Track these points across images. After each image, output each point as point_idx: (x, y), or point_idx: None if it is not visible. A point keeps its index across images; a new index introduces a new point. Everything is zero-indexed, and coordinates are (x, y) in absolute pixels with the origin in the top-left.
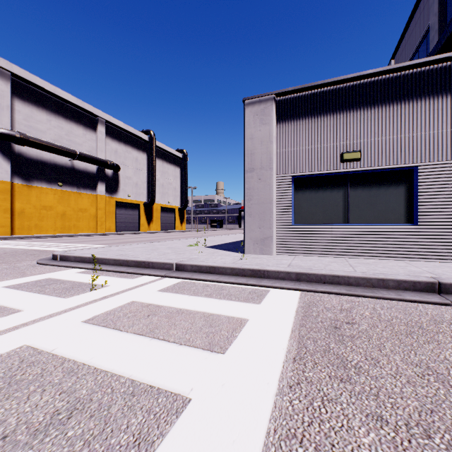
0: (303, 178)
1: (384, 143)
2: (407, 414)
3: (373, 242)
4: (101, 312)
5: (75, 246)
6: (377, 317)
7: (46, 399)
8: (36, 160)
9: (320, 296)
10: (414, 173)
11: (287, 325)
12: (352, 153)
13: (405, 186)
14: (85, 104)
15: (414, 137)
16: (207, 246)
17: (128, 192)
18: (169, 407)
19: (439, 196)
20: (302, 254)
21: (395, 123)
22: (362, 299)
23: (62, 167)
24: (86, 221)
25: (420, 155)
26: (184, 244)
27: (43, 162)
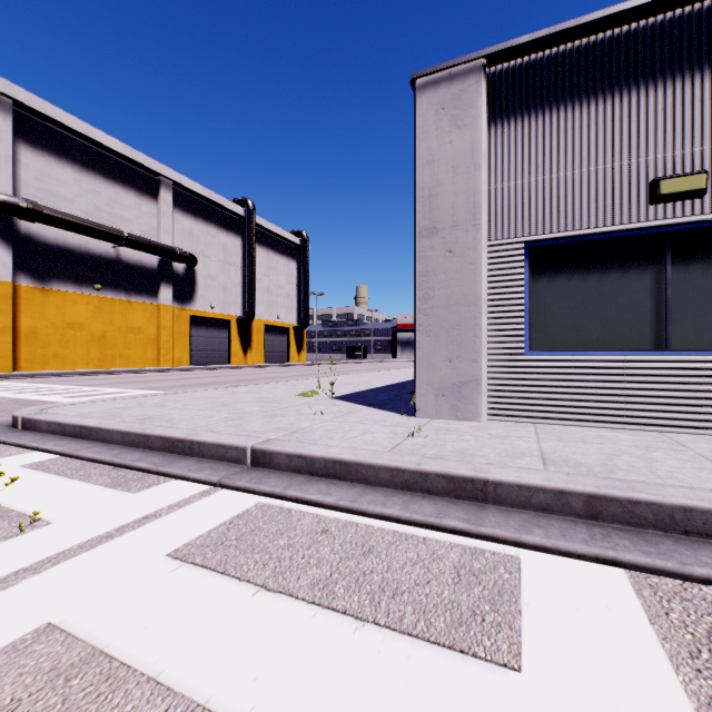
0: (550, 246)
1: None
2: None
3: None
4: None
5: (98, 393)
6: None
7: None
8: (56, 247)
9: None
10: None
11: None
12: (685, 178)
13: None
14: (139, 155)
15: None
16: (336, 396)
17: (212, 300)
18: None
19: None
20: (550, 421)
21: None
22: None
23: (100, 258)
24: (141, 348)
25: None
26: (293, 391)
27: (68, 249)
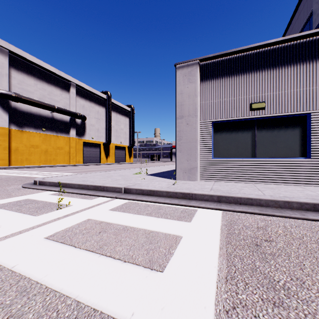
0: (220, 123)
1: (283, 96)
2: None
3: (275, 171)
4: (61, 229)
5: (52, 174)
6: (289, 235)
7: None
8: (26, 112)
9: (238, 215)
10: (307, 118)
11: (215, 243)
12: (259, 103)
13: (299, 129)
14: (61, 73)
15: (307, 90)
16: (148, 174)
17: (92, 135)
18: None
19: None
20: (220, 180)
21: (292, 80)
22: (273, 218)
23: (45, 117)
24: (62, 156)
25: (312, 104)
26: (131, 173)
27: (31, 113)
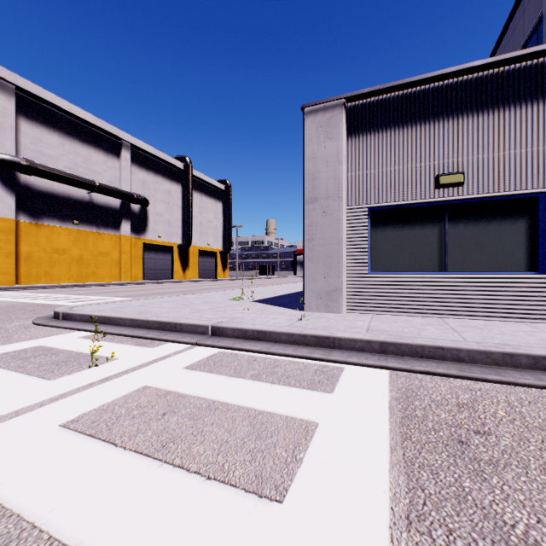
0: (383, 210)
1: (497, 161)
2: None
3: (481, 297)
4: (94, 407)
5: (89, 299)
6: (520, 420)
7: None
8: (46, 193)
9: (419, 379)
10: (539, 202)
11: (381, 437)
12: (452, 175)
13: (525, 220)
14: (106, 125)
15: (540, 152)
16: (254, 300)
17: (159, 232)
18: None
19: None
20: (382, 312)
21: (512, 133)
22: (484, 385)
23: (78, 201)
24: (107, 267)
25: None
26: (226, 297)
27: (55, 195)
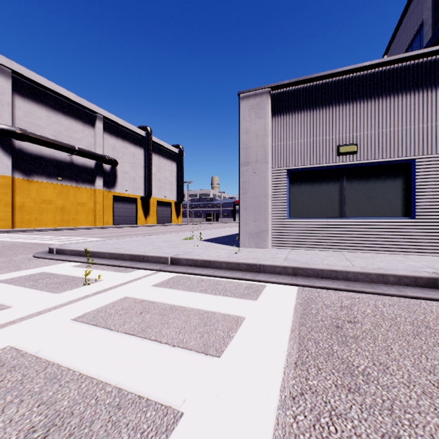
0: (298, 171)
1: (381, 136)
2: (429, 434)
3: (369, 236)
4: (92, 309)
5: (72, 240)
6: (380, 315)
7: (22, 412)
8: (36, 155)
9: (318, 291)
10: (411, 166)
11: (286, 324)
12: (348, 146)
13: (402, 180)
14: (84, 101)
15: (412, 129)
16: (202, 240)
17: (126, 186)
18: (159, 424)
19: (437, 189)
20: (298, 248)
21: (392, 115)
22: (362, 295)
23: (61, 162)
24: (85, 215)
25: (418, 147)
26: (180, 238)
27: (43, 157)
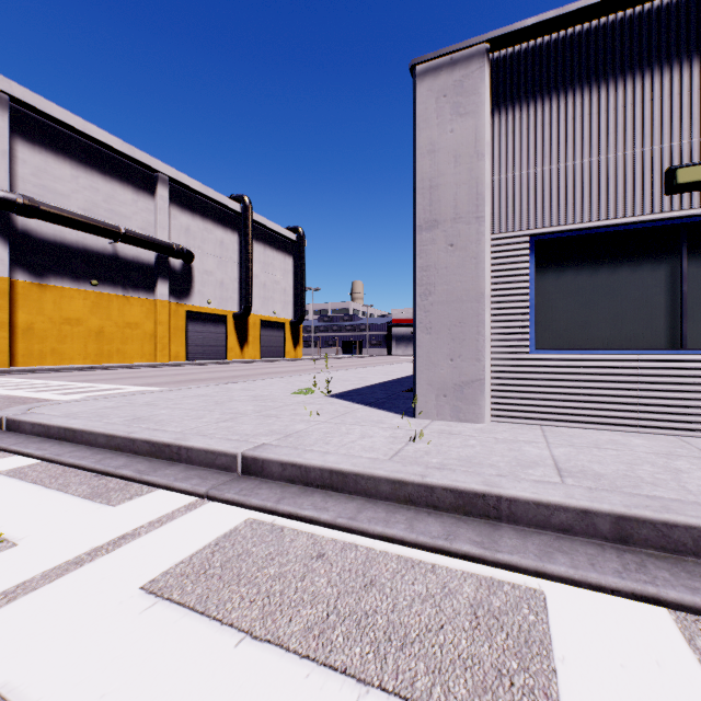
0: (557, 239)
1: None
2: None
3: None
4: None
5: (92, 390)
6: None
7: None
8: (53, 243)
9: None
10: None
11: None
12: None
13: None
14: (136, 151)
15: None
16: (332, 394)
17: (208, 296)
18: None
19: None
20: (557, 423)
21: None
22: None
23: (97, 254)
24: (138, 343)
25: None
26: (288, 388)
27: (65, 245)
